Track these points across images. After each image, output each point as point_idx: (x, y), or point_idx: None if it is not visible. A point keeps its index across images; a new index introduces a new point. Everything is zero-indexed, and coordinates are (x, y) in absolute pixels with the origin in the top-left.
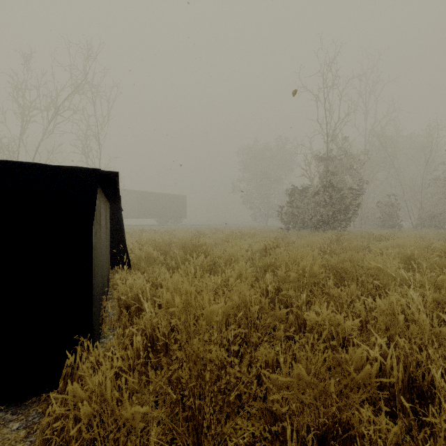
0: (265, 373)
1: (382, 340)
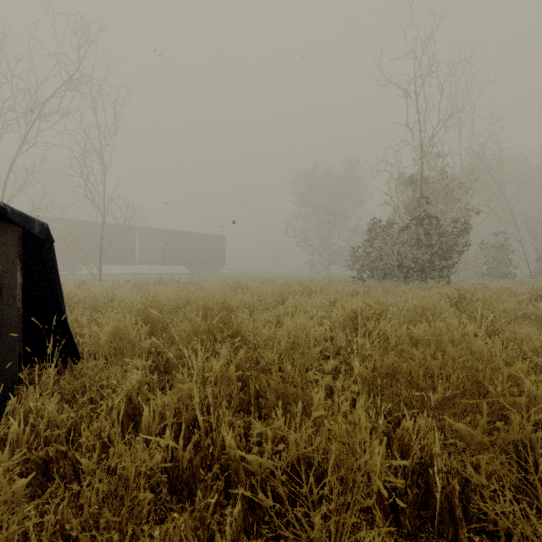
0: None
1: None
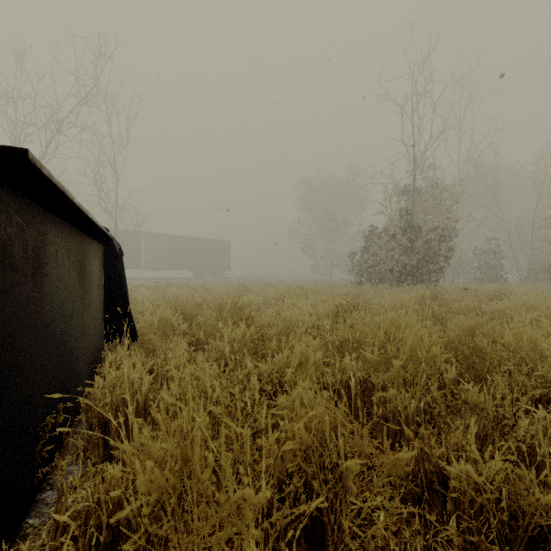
0: None
1: None
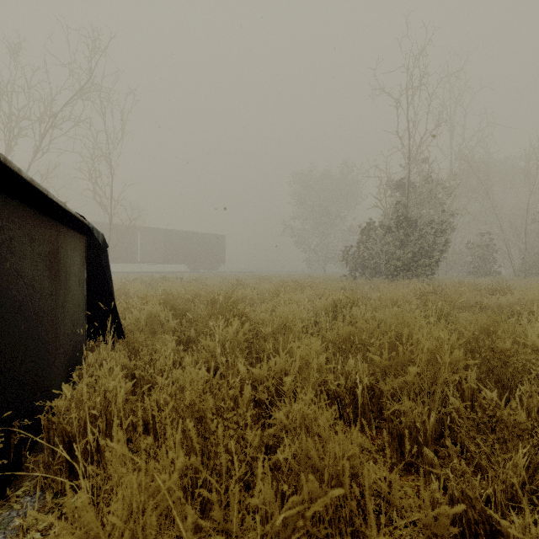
0: None
1: None
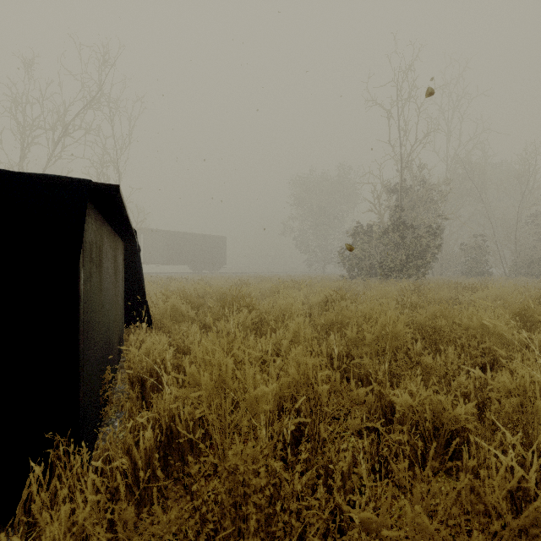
0: (351, 510)
1: (514, 437)
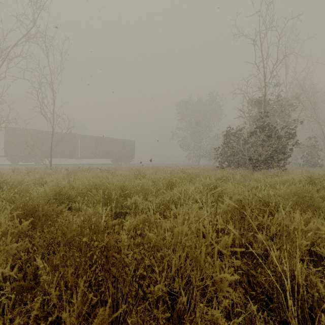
0: None
1: None
